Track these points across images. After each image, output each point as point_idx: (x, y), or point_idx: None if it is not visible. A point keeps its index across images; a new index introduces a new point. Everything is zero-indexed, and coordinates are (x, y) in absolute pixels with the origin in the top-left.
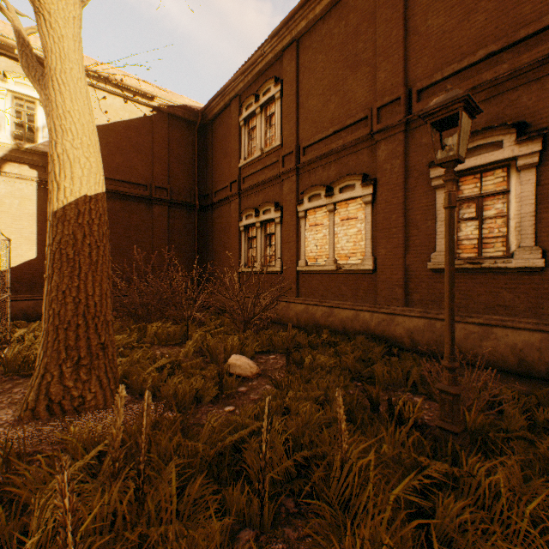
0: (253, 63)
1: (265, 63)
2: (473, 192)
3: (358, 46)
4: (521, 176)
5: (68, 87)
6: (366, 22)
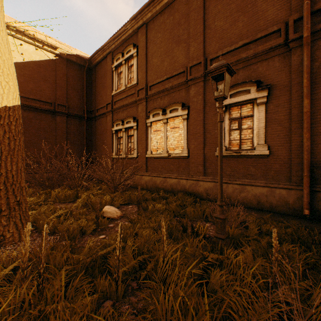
0: (120, 34)
1: (127, 35)
2: (237, 115)
3: (180, 31)
4: (258, 108)
5: None
6: (184, 19)
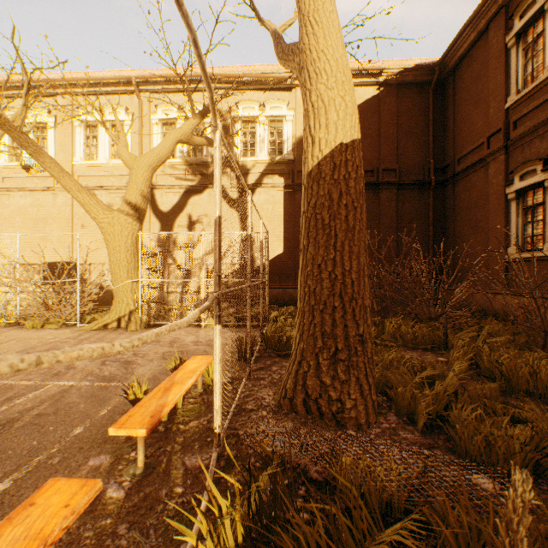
0: None
1: None
2: None
3: None
4: None
5: (320, 24)
6: None
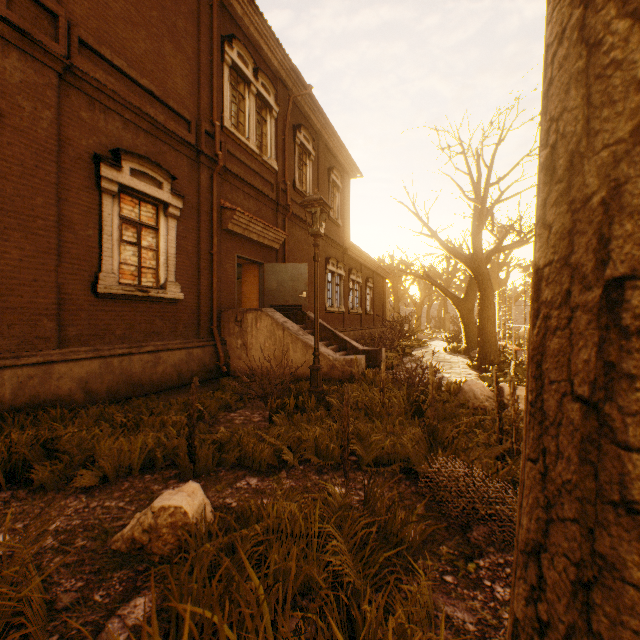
0: None
1: None
2: (131, 215)
3: None
4: (170, 221)
5: None
6: None
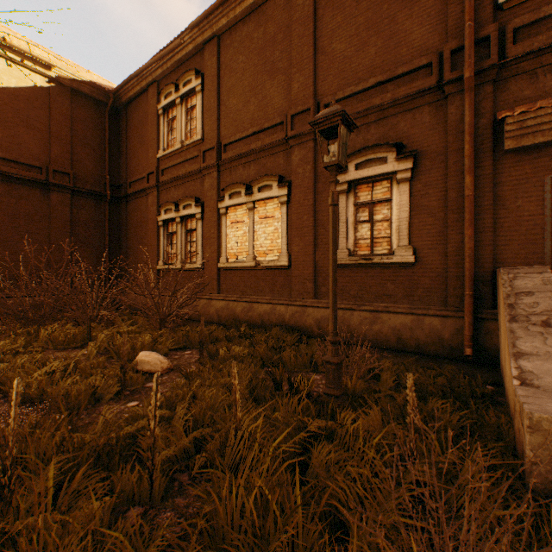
0: (172, 51)
1: (185, 53)
2: (367, 199)
3: (276, 55)
4: (399, 187)
5: None
6: (282, 33)
